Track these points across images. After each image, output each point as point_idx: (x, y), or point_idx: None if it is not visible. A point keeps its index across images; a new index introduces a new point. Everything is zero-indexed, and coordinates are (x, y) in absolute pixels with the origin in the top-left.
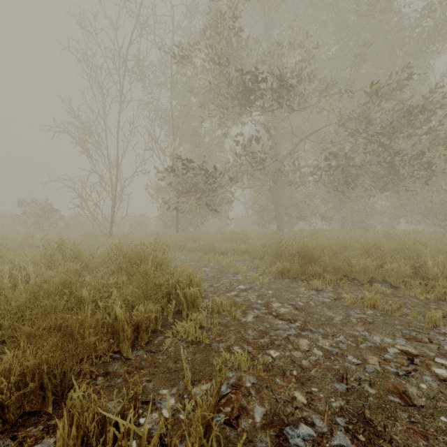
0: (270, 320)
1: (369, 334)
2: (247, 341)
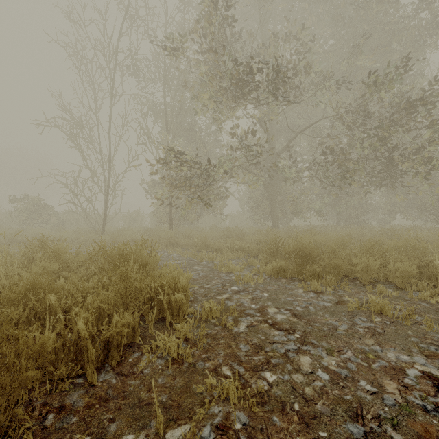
0: (265, 331)
1: (381, 350)
2: (238, 359)
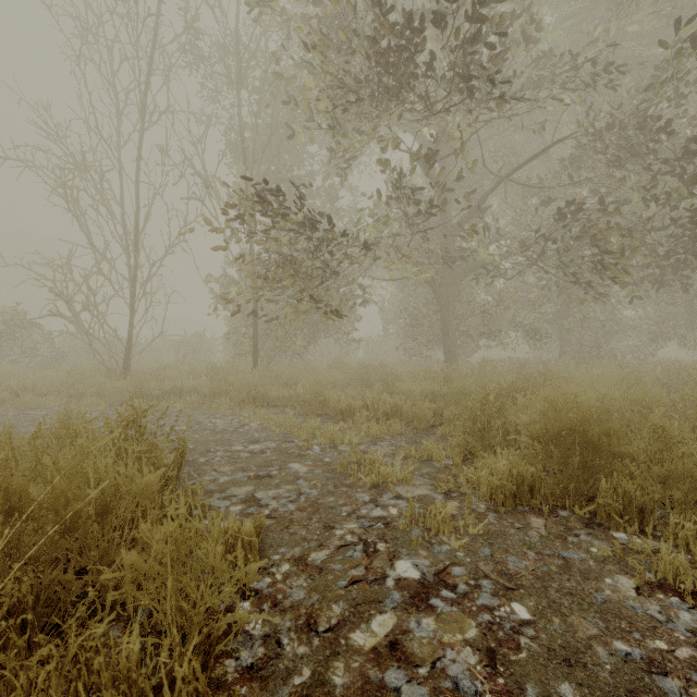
0: None
1: None
2: None
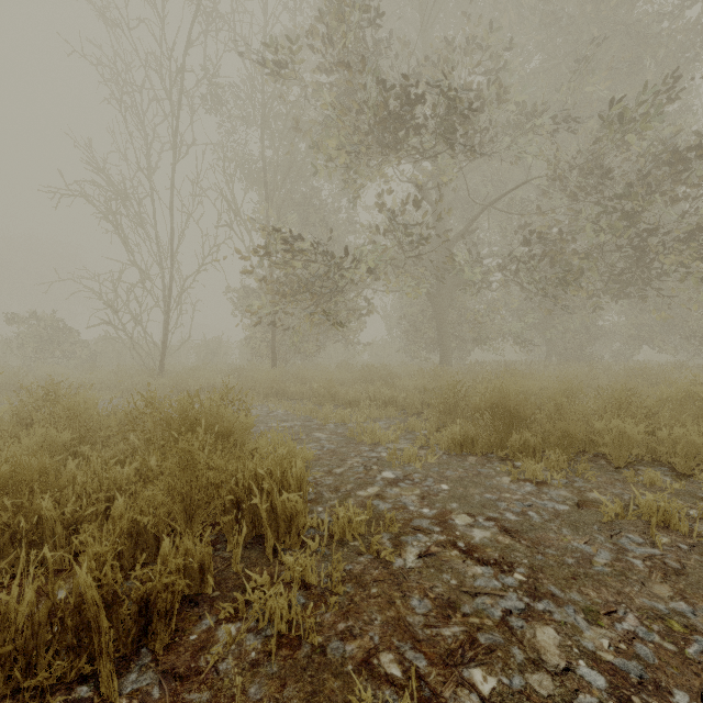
0: (457, 566)
1: (693, 610)
2: (412, 633)
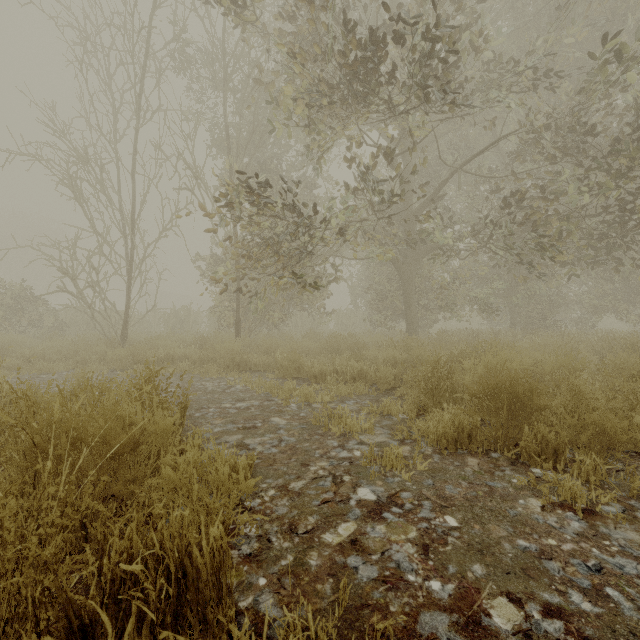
0: None
1: None
2: None
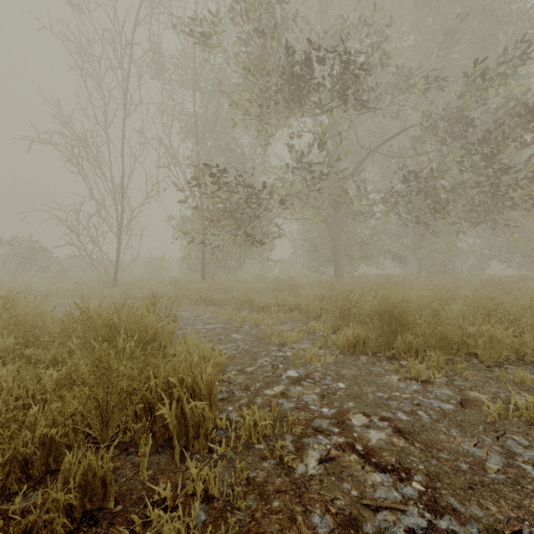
0: (356, 472)
1: None
2: None
